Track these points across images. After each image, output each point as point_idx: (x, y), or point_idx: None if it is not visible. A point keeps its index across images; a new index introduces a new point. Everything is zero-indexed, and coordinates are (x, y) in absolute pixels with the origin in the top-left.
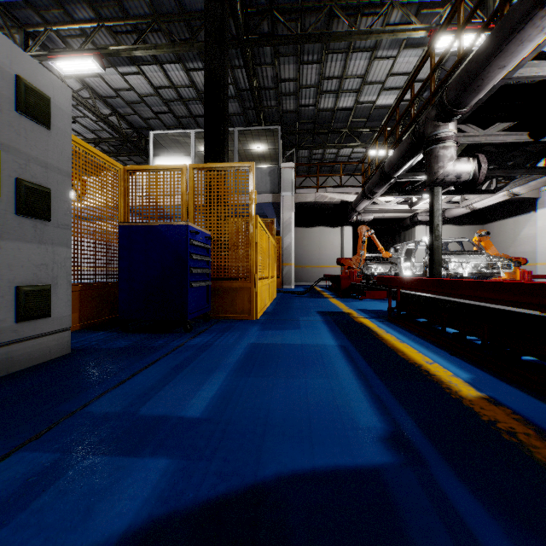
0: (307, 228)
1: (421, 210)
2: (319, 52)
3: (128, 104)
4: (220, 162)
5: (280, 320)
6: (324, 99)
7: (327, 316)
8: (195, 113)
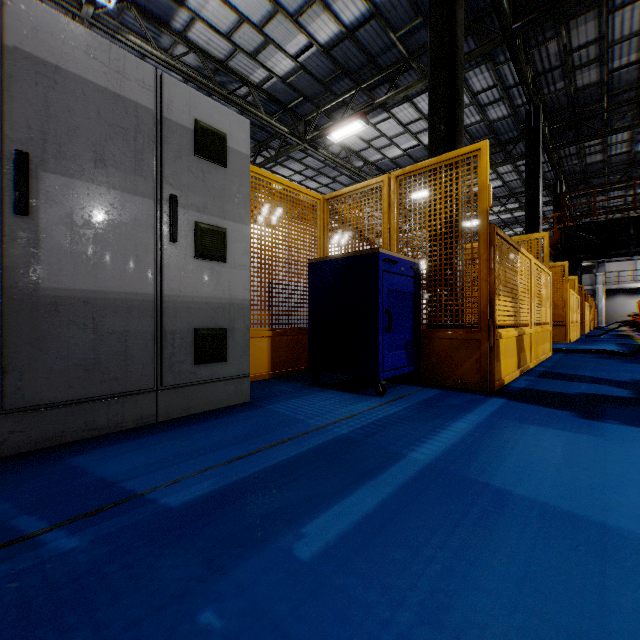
0: (612, 296)
1: None
2: None
3: None
4: None
5: None
6: None
7: None
8: None
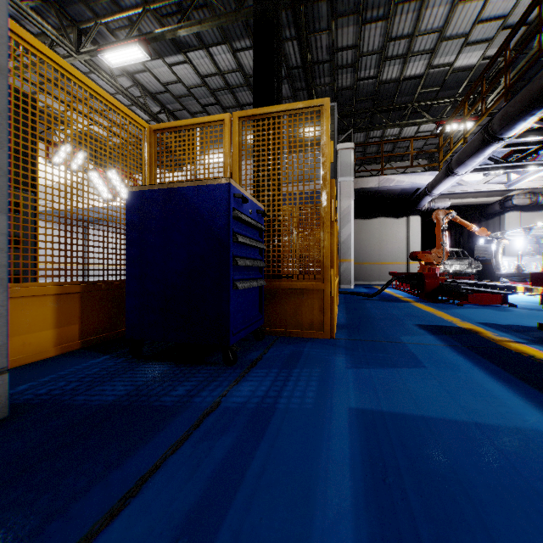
0: (365, 219)
1: (514, 192)
2: (386, 5)
3: (176, 99)
4: (273, 128)
5: (371, 341)
6: (388, 67)
7: (442, 335)
8: (243, 102)
